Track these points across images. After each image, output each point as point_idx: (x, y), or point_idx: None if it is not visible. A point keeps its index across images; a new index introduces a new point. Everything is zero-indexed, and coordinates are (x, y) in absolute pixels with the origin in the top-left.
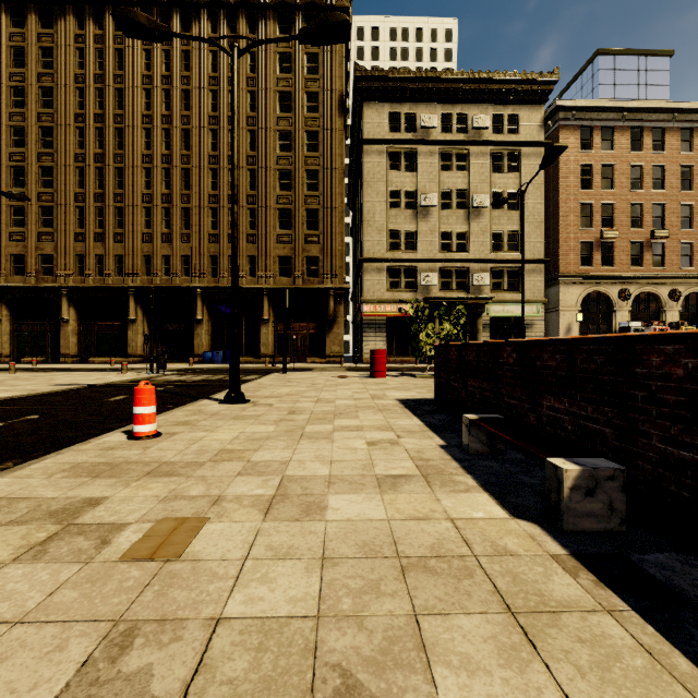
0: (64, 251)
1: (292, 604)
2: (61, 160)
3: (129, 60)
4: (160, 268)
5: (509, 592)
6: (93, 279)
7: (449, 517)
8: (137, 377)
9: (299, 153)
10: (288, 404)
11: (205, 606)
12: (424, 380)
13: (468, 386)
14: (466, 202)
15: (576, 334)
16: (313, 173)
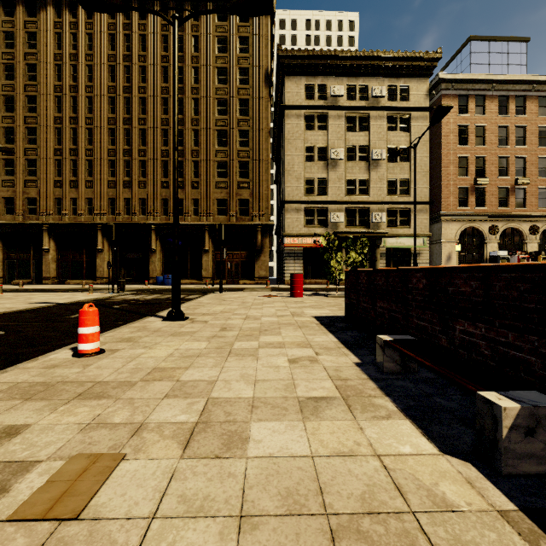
0: (46, 195)
1: None
2: (43, 122)
3: (97, 42)
4: (122, 209)
5: None
6: (68, 217)
7: (376, 453)
8: (100, 297)
9: (233, 116)
10: (221, 321)
11: None
12: (335, 299)
13: (377, 307)
14: (367, 155)
15: (455, 261)
16: (244, 133)
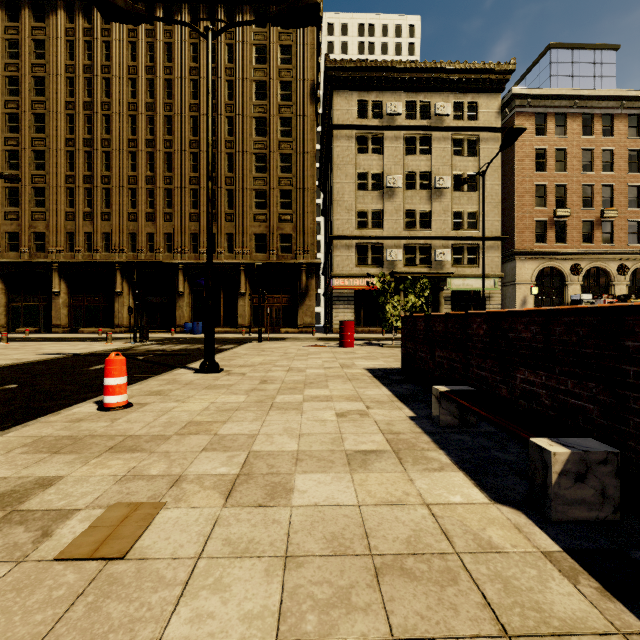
0: (56, 229)
1: (247, 624)
2: (53, 145)
3: (115, 52)
4: (145, 245)
5: (502, 606)
6: (82, 255)
7: (425, 502)
8: (121, 347)
9: (273, 138)
10: (260, 373)
11: (143, 627)
12: (391, 349)
13: (435, 357)
14: (428, 183)
15: (531, 306)
16: (287, 157)
